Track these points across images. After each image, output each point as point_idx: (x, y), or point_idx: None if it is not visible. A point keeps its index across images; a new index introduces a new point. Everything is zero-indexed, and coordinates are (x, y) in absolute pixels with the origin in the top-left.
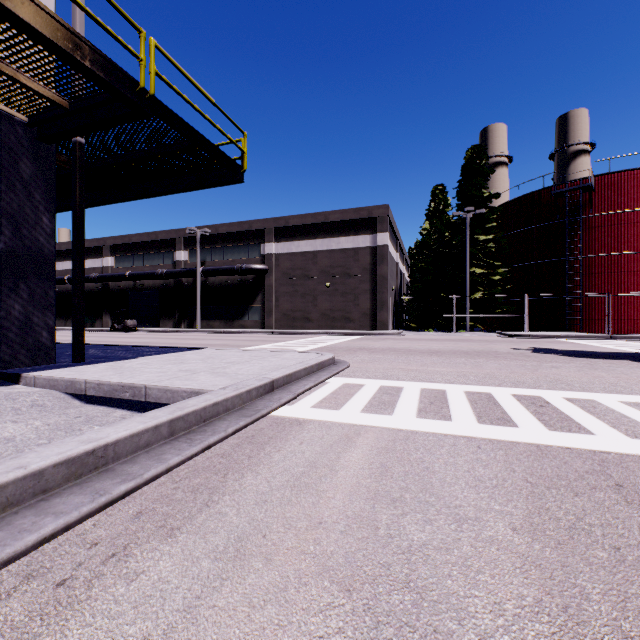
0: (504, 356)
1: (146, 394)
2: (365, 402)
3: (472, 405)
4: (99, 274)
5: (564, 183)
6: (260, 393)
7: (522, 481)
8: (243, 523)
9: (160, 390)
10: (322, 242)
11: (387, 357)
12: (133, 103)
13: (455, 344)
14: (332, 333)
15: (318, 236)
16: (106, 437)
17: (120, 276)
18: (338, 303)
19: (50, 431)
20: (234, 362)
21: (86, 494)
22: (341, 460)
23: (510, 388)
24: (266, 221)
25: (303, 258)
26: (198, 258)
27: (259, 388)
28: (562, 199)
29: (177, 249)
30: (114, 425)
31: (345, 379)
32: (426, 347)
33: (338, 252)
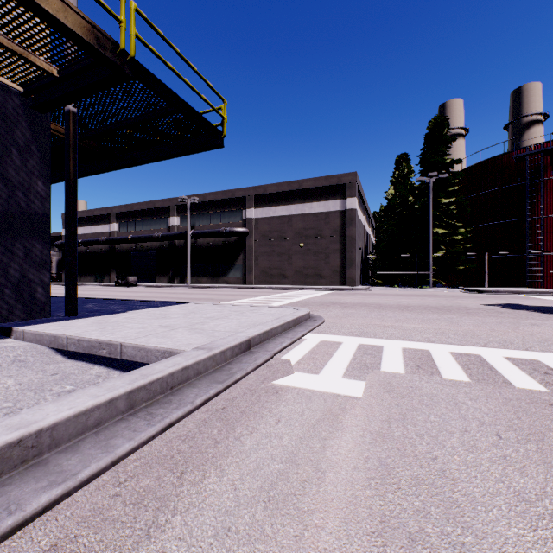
0: (476, 312)
1: (121, 352)
2: (346, 364)
3: (465, 371)
4: (107, 237)
5: (525, 148)
6: (235, 353)
7: None
8: None
9: (134, 348)
10: (296, 207)
11: (360, 312)
12: (114, 65)
13: (422, 299)
14: (305, 288)
15: (293, 202)
16: (41, 420)
17: (124, 239)
18: (311, 261)
19: (19, 392)
20: (213, 317)
21: None
22: (327, 452)
23: (499, 349)
24: (247, 189)
25: (279, 222)
26: (188, 223)
27: (234, 348)
28: (523, 163)
29: (171, 215)
30: (60, 400)
31: (321, 336)
32: (395, 302)
33: (311, 216)
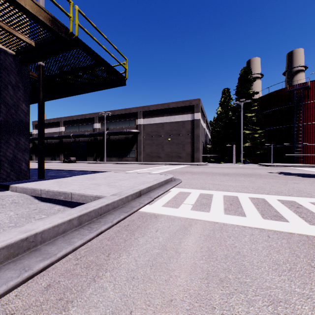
0: (265, 176)
1: (71, 197)
2: (192, 203)
3: (256, 206)
4: (58, 135)
5: (293, 85)
6: (133, 197)
7: (307, 266)
8: (117, 298)
9: (79, 195)
10: (166, 118)
11: (201, 177)
12: (66, 40)
13: (236, 170)
14: (171, 164)
15: (164, 115)
16: (36, 228)
17: (68, 136)
18: (174, 149)
19: (17, 218)
20: (120, 179)
21: (16, 270)
22: (182, 244)
23: (275, 195)
24: (138, 108)
25: (157, 126)
26: (105, 127)
27: (133, 195)
28: (292, 94)
29: (95, 122)
30: (44, 219)
31: (180, 189)
32: (221, 171)
33: (174, 123)
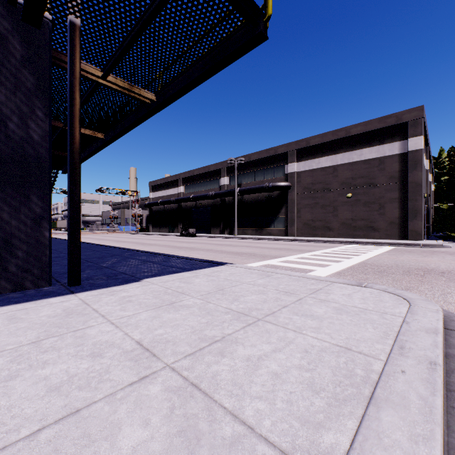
0: None
1: None
2: None
3: None
4: (176, 198)
5: None
6: None
7: None
8: None
9: None
10: (342, 156)
11: None
12: None
13: None
14: (356, 242)
15: (338, 151)
16: None
17: (187, 198)
18: (360, 213)
19: None
20: (248, 314)
21: None
22: None
23: None
24: (289, 145)
25: (323, 173)
26: (235, 181)
27: None
28: None
29: (222, 176)
30: None
31: None
32: None
33: (360, 163)
